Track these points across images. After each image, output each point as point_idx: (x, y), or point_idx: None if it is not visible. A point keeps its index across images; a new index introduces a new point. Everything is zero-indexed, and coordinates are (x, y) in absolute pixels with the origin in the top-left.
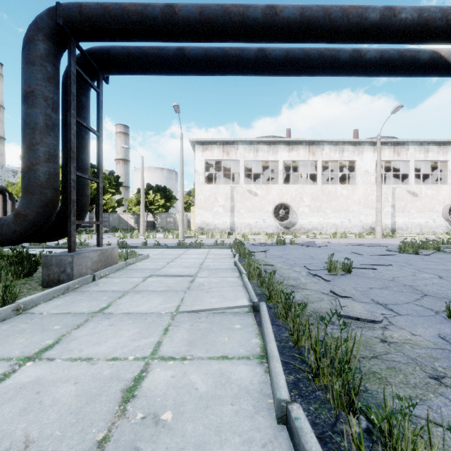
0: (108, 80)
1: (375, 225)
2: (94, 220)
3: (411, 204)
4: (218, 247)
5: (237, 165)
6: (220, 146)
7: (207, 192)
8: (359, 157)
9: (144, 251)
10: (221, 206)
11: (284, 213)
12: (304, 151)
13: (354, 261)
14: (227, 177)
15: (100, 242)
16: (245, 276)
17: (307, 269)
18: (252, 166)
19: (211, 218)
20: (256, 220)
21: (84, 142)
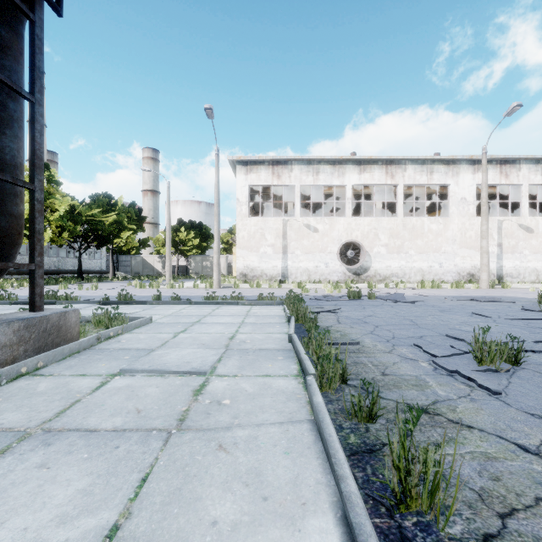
0: (61, 9)
1: (475, 271)
2: (111, 264)
3: (524, 242)
4: (264, 303)
5: (291, 193)
6: (268, 167)
7: (252, 227)
8: (453, 180)
9: (152, 309)
10: (270, 245)
11: (353, 255)
12: (380, 173)
13: (497, 333)
14: (279, 210)
15: (37, 303)
16: (314, 385)
17: (425, 352)
18: (311, 193)
19: (257, 261)
20: (316, 264)
21: (5, 114)
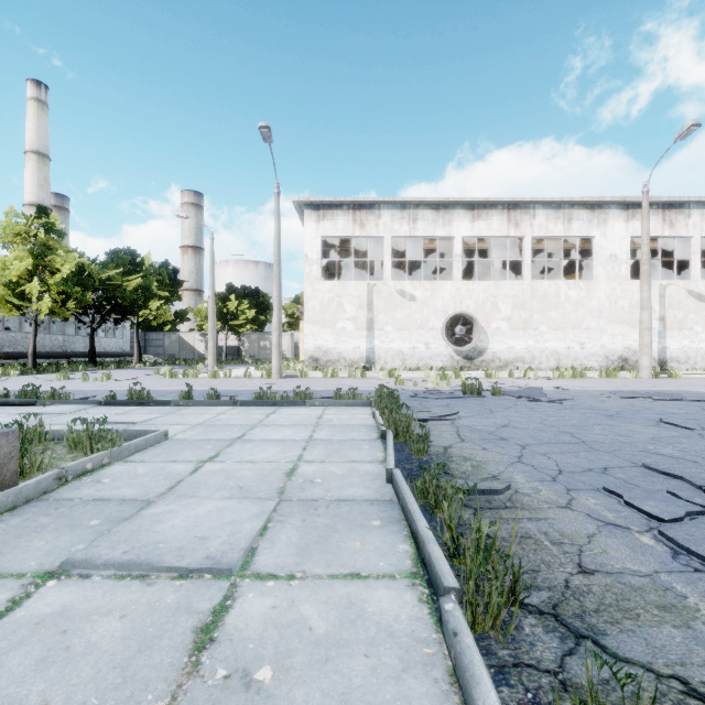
0: None
1: (628, 354)
2: (135, 344)
3: (696, 314)
4: (343, 403)
5: (379, 248)
6: (348, 213)
7: (325, 293)
8: (599, 230)
9: (176, 413)
10: (350, 319)
11: (464, 332)
12: (500, 221)
13: None
14: (361, 273)
15: None
16: (466, 636)
17: (631, 508)
18: (406, 248)
19: (333, 340)
20: (412, 344)
21: None
